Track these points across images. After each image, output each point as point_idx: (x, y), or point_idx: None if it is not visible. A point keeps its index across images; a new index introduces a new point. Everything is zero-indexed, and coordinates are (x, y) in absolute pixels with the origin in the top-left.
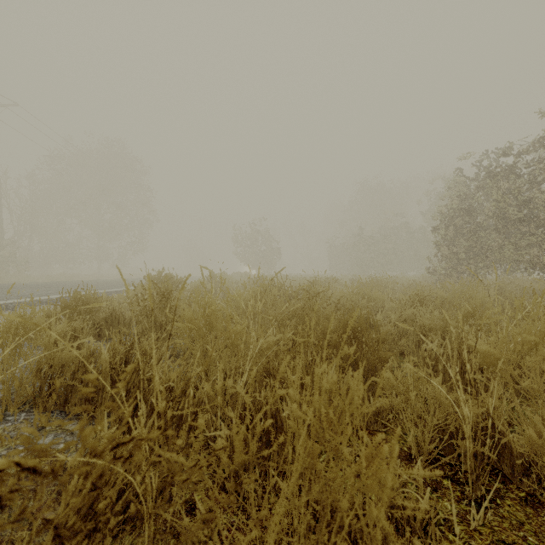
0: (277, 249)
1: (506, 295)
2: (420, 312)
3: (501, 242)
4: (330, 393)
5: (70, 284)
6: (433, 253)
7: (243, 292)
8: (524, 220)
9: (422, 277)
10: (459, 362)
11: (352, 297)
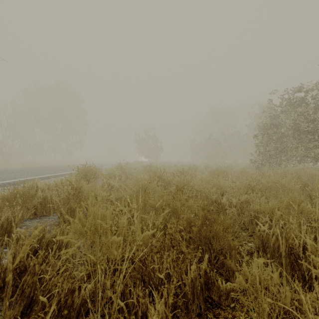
0: (160, 146)
1: (304, 182)
2: (252, 198)
3: (297, 144)
4: (192, 282)
5: (32, 170)
6: (254, 150)
7: (132, 186)
8: (311, 131)
9: (248, 165)
10: (287, 246)
11: (207, 186)
